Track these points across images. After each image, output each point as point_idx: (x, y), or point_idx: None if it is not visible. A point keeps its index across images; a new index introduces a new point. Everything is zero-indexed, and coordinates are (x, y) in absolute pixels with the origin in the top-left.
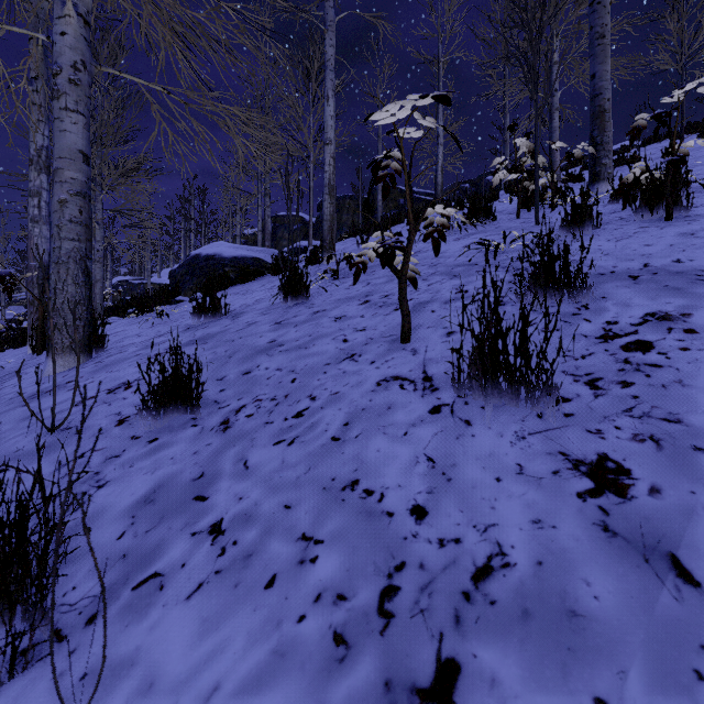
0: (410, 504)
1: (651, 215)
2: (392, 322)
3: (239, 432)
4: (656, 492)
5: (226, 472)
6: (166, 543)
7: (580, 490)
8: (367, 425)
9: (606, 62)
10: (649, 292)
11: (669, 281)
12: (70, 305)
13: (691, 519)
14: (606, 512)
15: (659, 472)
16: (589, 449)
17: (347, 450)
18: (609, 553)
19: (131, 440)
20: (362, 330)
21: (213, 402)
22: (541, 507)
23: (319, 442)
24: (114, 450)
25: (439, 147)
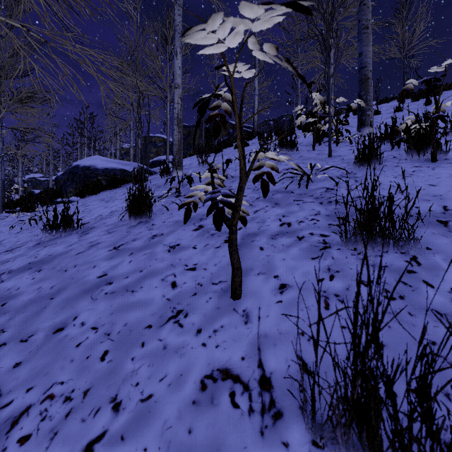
0: None
1: (418, 156)
2: (222, 260)
3: None
4: None
5: None
6: None
7: None
8: None
9: (369, 45)
10: None
11: None
12: None
13: None
14: None
15: None
16: None
17: None
18: None
19: None
20: (192, 269)
21: None
22: None
23: None
24: None
25: (255, 97)
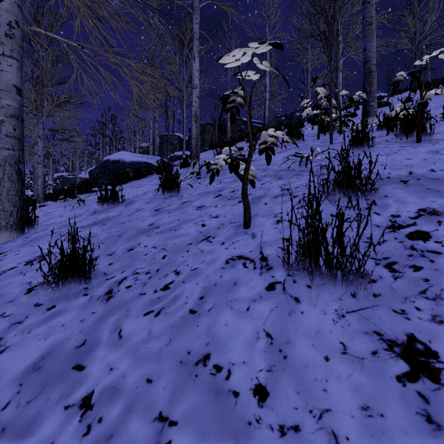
0: (253, 383)
1: (407, 138)
2: (237, 211)
3: (118, 302)
4: None
5: (103, 341)
6: (41, 417)
7: (398, 372)
8: (218, 299)
9: (373, 40)
10: (417, 192)
11: (430, 184)
12: (6, 196)
13: None
14: (426, 399)
15: None
16: (398, 329)
17: (201, 323)
18: None
19: (34, 307)
20: (216, 217)
21: (103, 273)
22: (367, 391)
23: (179, 314)
24: (19, 316)
25: (266, 93)
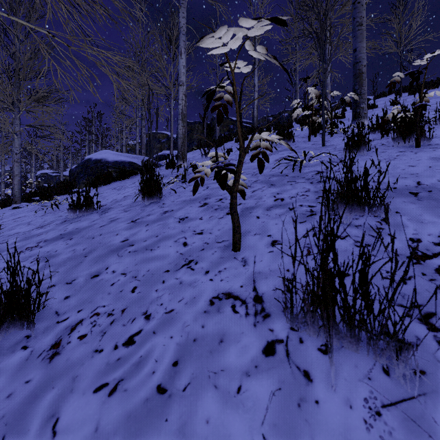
0: None
1: (404, 142)
2: (224, 226)
3: (64, 364)
4: None
5: None
6: None
7: None
8: (198, 368)
9: (363, 41)
10: (434, 209)
11: None
12: None
13: None
14: None
15: None
16: None
17: (171, 415)
18: None
19: None
20: (200, 233)
21: (54, 312)
22: None
23: (143, 394)
24: None
25: (255, 93)
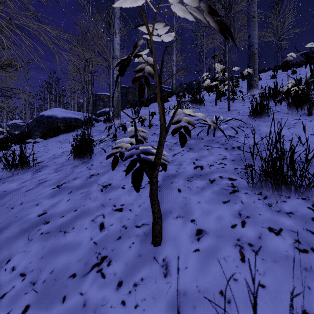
0: None
1: (297, 111)
2: (145, 201)
3: None
4: None
5: None
6: None
7: None
8: None
9: (255, 30)
10: None
11: None
12: None
13: None
14: None
15: None
16: None
17: None
18: None
19: None
20: (119, 210)
21: None
22: None
23: None
24: None
25: (173, 67)
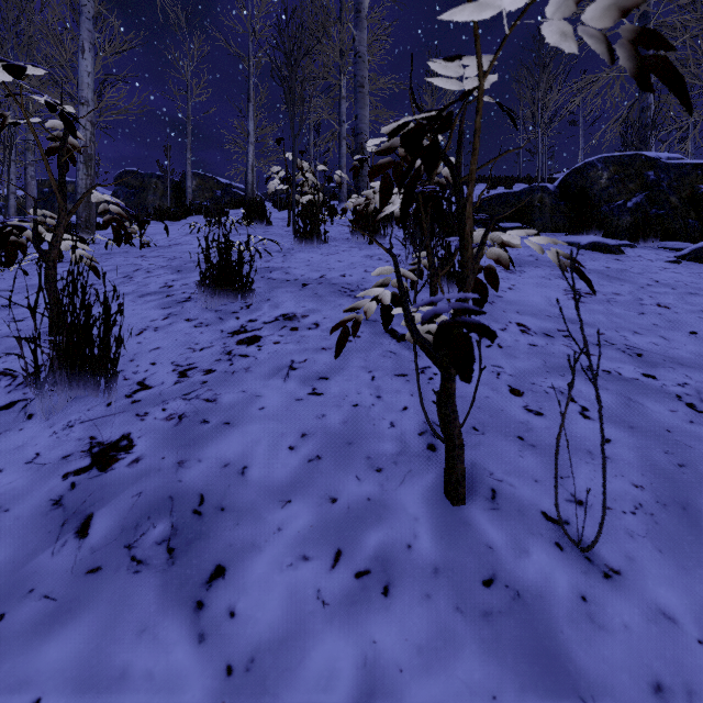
0: None
1: (364, 238)
2: None
3: None
4: (136, 462)
5: None
6: None
7: (72, 470)
8: None
9: (365, 108)
10: (302, 297)
11: (322, 290)
12: None
13: (139, 481)
14: (74, 486)
15: (156, 444)
16: (120, 431)
17: None
18: (36, 525)
19: None
20: (19, 320)
21: None
22: (15, 493)
23: None
24: None
25: (250, 146)
